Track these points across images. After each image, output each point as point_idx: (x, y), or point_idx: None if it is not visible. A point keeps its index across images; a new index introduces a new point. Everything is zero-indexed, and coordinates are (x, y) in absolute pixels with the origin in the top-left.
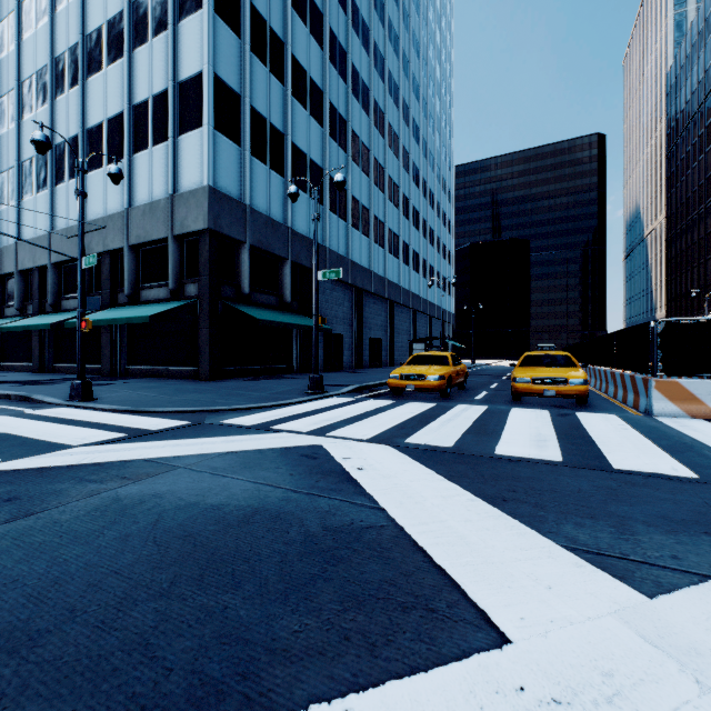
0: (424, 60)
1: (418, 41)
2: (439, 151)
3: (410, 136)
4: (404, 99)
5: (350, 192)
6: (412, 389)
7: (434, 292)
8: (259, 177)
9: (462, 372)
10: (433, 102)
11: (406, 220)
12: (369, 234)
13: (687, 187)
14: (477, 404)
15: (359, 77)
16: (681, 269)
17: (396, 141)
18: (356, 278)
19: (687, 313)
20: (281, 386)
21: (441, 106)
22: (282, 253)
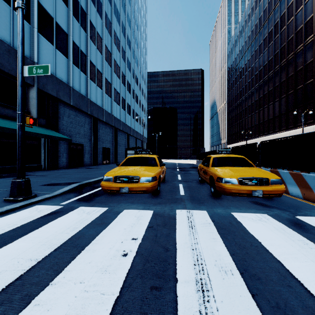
0: (133, 9)
1: None
2: (140, 58)
3: (126, 43)
4: (123, 22)
5: (89, 58)
6: (126, 192)
7: (138, 126)
8: (0, 11)
9: (164, 170)
10: (137, 33)
11: (123, 86)
12: (102, 88)
13: (235, 91)
14: (192, 207)
15: None
16: (233, 123)
17: (118, 42)
18: (93, 111)
19: (235, 141)
20: None
21: (141, 37)
22: (28, 80)
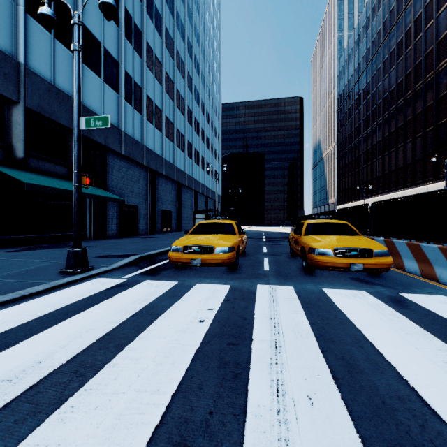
0: (203, 19)
1: (198, 3)
2: (212, 86)
3: (193, 67)
4: (189, 39)
5: (145, 91)
6: (198, 264)
7: (209, 180)
8: (40, 41)
9: (245, 240)
10: (209, 51)
11: (190, 126)
12: (161, 129)
13: (348, 128)
14: (276, 283)
15: (153, 2)
16: (345, 175)
17: (182, 66)
18: (150, 161)
19: (348, 200)
20: (40, 260)
21: (214, 56)
22: (71, 125)
